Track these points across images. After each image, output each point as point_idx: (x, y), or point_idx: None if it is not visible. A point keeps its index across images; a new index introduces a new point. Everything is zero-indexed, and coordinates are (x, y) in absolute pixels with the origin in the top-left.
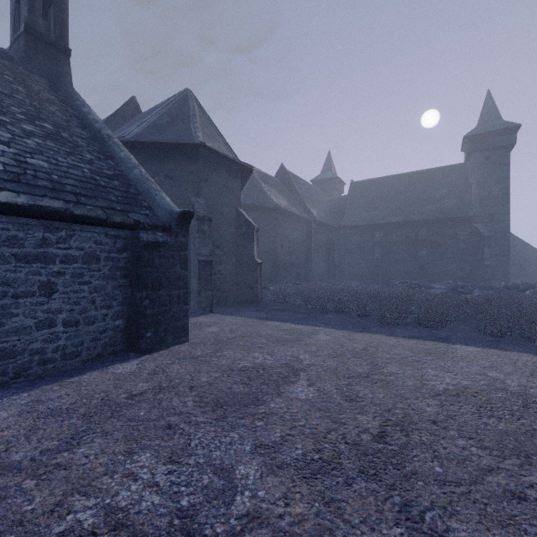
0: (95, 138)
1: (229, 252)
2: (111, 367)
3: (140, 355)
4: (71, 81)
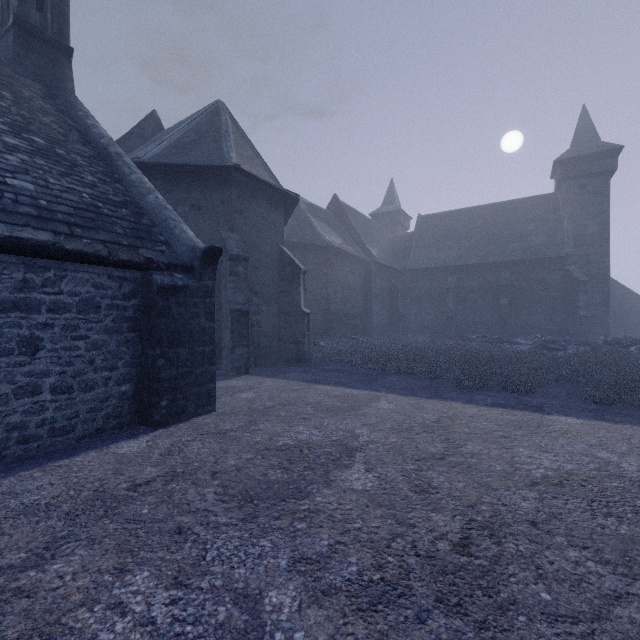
0: (100, 157)
1: (270, 300)
2: (113, 446)
3: (153, 429)
4: (73, 88)
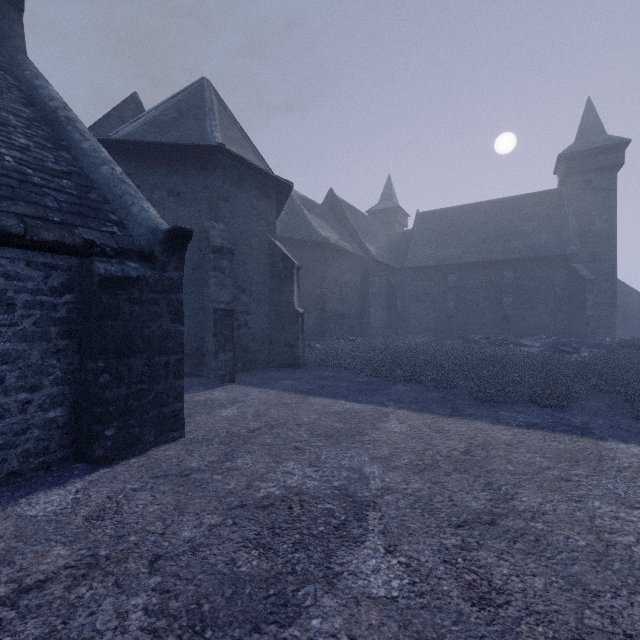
0: (45, 121)
1: (260, 299)
2: (24, 501)
3: (93, 468)
4: (24, 47)
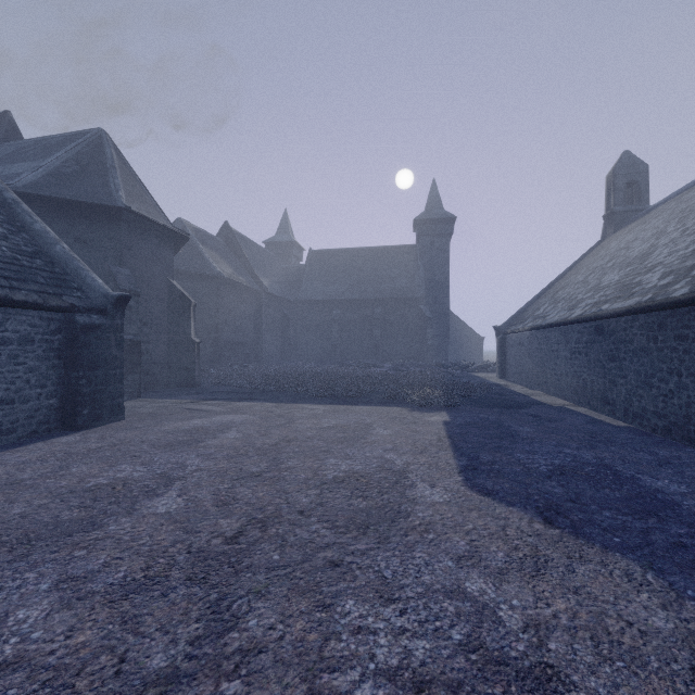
0: None
1: (160, 330)
2: (53, 440)
3: (77, 431)
4: None
